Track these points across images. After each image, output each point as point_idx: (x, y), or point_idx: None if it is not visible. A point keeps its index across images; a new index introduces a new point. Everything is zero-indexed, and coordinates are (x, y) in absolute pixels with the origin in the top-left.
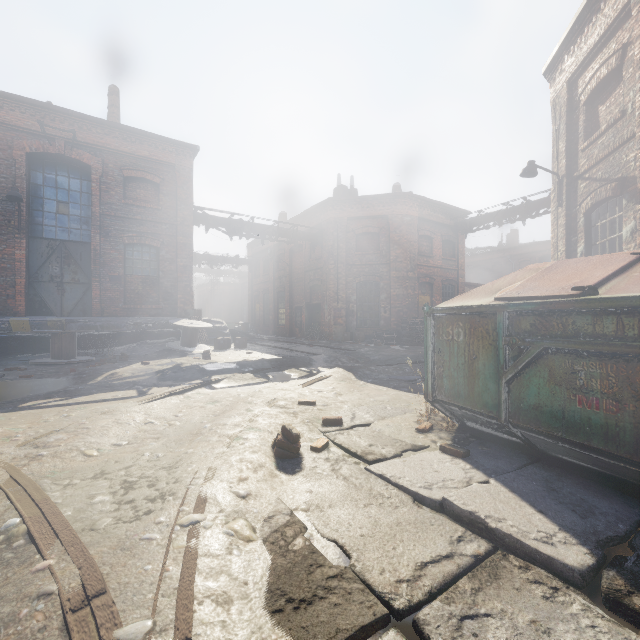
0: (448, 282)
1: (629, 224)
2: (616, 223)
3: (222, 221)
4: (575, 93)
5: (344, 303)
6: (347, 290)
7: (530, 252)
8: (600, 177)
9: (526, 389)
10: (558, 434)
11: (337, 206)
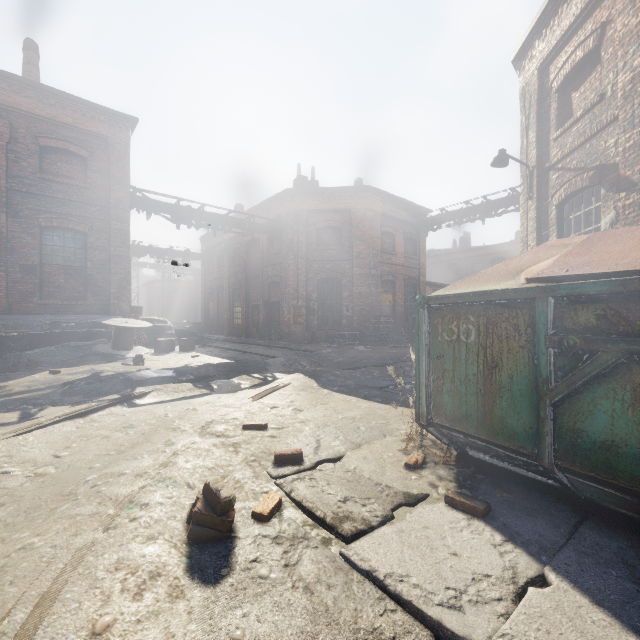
0: (410, 280)
1: (609, 215)
2: (592, 215)
3: (167, 207)
4: (546, 80)
5: (304, 301)
6: (308, 287)
7: (482, 255)
8: (575, 166)
9: (588, 417)
10: None
11: (297, 197)
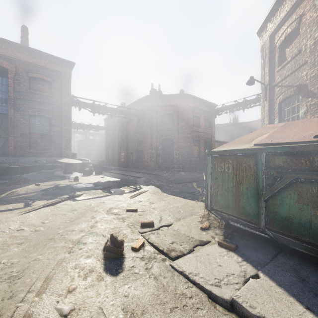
0: (207, 140)
1: (303, 109)
2: (295, 108)
3: (88, 105)
4: (273, 42)
5: (155, 150)
6: (156, 143)
7: (244, 126)
8: (287, 85)
9: (279, 206)
10: (306, 239)
11: (151, 99)
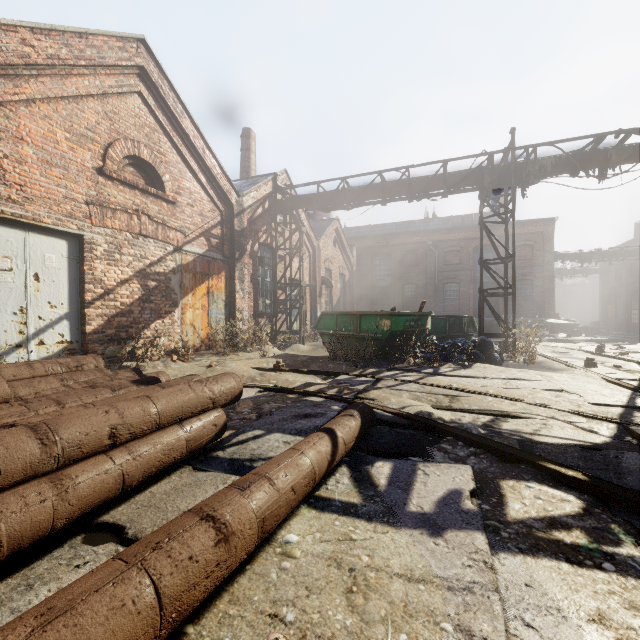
0: None
1: None
2: None
3: (574, 256)
4: None
5: None
6: None
7: None
8: None
9: None
10: None
11: None
